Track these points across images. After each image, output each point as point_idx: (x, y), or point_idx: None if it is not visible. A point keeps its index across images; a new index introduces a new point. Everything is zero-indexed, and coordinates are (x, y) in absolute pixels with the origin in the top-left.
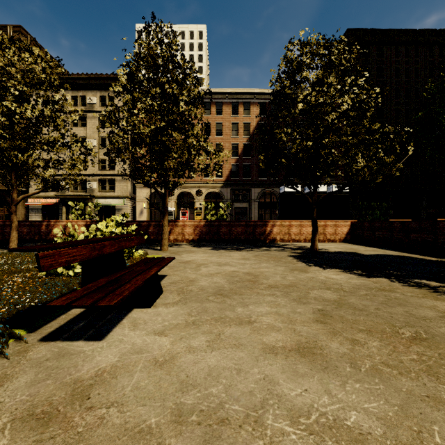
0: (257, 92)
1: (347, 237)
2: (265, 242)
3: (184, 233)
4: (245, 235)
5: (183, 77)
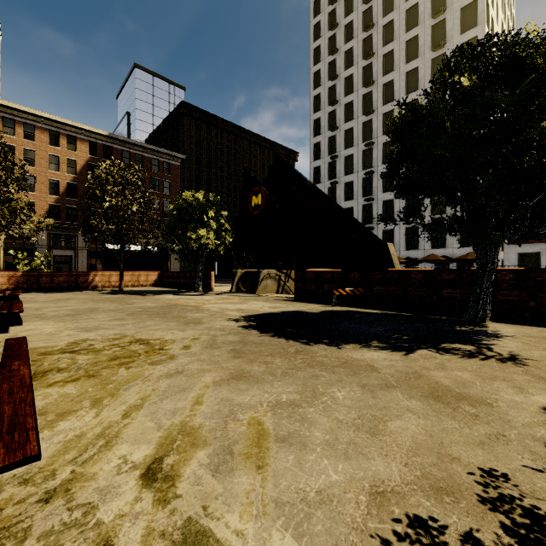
0: (86, 128)
1: (155, 283)
2: (88, 288)
3: None
4: (67, 283)
5: (11, 167)
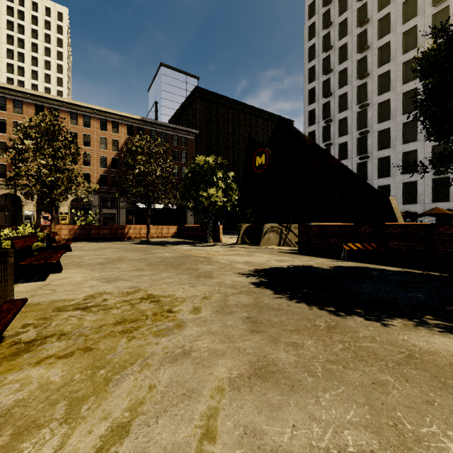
0: (125, 115)
1: (175, 235)
2: (124, 239)
3: (61, 234)
4: (109, 235)
5: (69, 145)
